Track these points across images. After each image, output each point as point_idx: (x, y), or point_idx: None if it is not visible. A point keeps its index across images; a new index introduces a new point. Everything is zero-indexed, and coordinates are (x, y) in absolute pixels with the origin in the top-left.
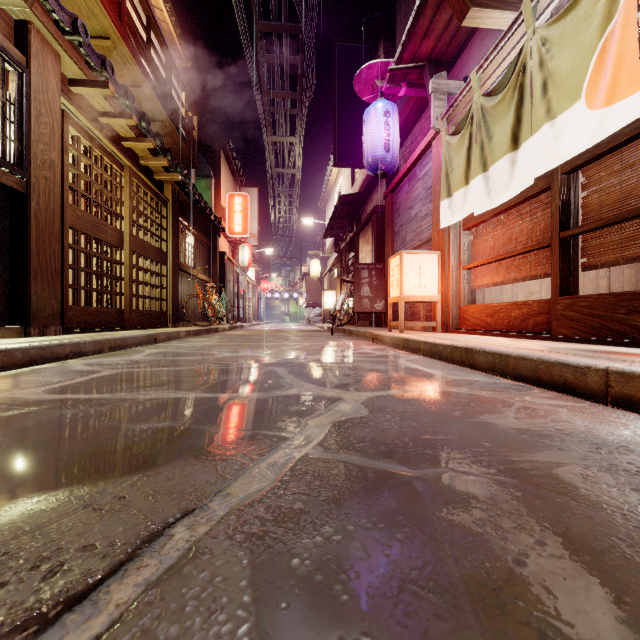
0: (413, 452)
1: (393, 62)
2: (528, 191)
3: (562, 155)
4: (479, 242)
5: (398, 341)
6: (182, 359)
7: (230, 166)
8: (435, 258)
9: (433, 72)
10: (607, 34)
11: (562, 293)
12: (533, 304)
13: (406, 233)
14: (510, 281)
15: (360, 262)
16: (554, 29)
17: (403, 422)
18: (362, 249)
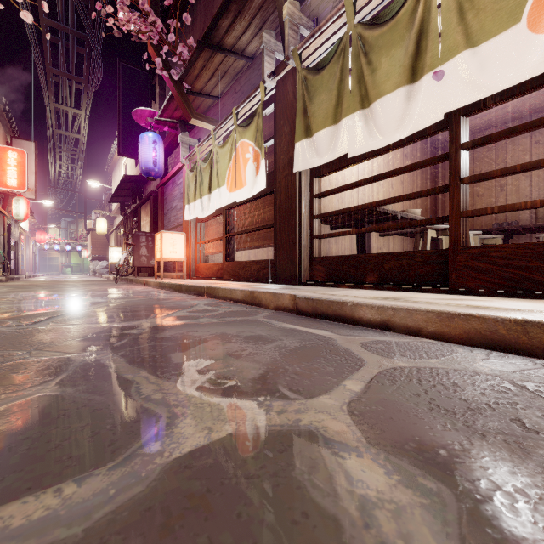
0: (132, 305)
1: (158, 115)
2: (219, 212)
3: (221, 204)
4: (205, 230)
5: (157, 284)
6: (1, 297)
7: (0, 116)
8: (183, 236)
9: (183, 128)
10: (230, 165)
11: (226, 260)
12: (220, 264)
13: (171, 216)
14: (215, 253)
15: (142, 228)
16: (220, 150)
17: (134, 303)
18: (143, 218)
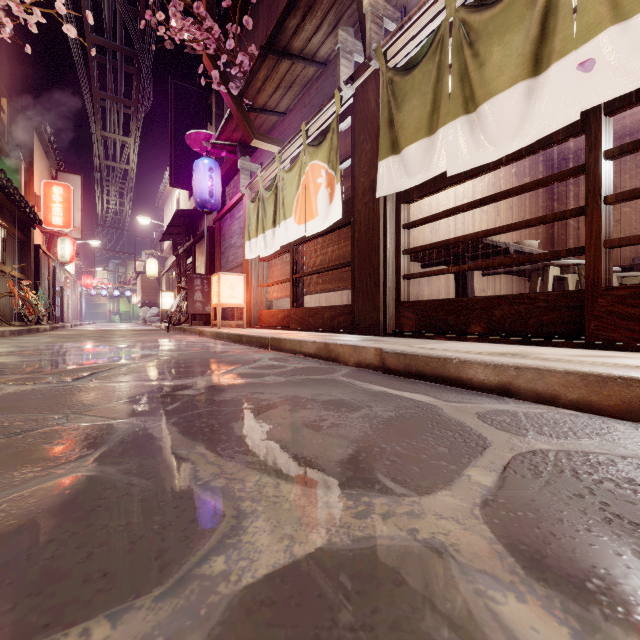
0: (185, 359)
1: (214, 138)
2: (285, 249)
3: (288, 240)
4: (268, 271)
5: (214, 334)
6: (44, 348)
7: (45, 148)
8: (242, 279)
9: (243, 151)
10: (299, 193)
11: (294, 306)
12: (286, 311)
13: (229, 255)
14: (280, 297)
15: (196, 269)
16: (286, 176)
17: (188, 356)
18: (198, 258)
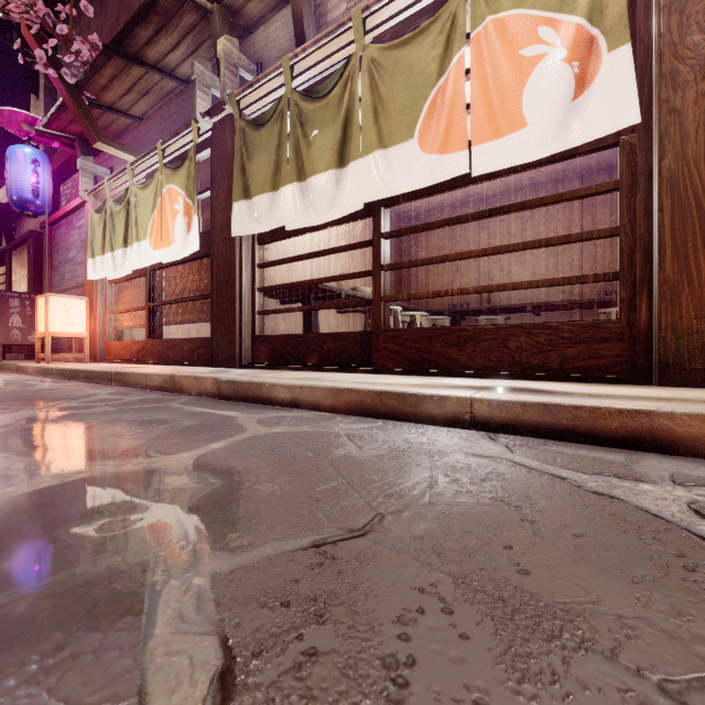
0: None
1: (41, 124)
2: (140, 272)
3: (142, 264)
4: (120, 296)
5: (39, 370)
6: None
7: None
8: (84, 303)
9: (84, 148)
10: (155, 214)
11: (150, 337)
12: (142, 343)
13: (65, 271)
14: (135, 327)
15: (13, 285)
16: (140, 192)
17: None
18: (16, 270)
